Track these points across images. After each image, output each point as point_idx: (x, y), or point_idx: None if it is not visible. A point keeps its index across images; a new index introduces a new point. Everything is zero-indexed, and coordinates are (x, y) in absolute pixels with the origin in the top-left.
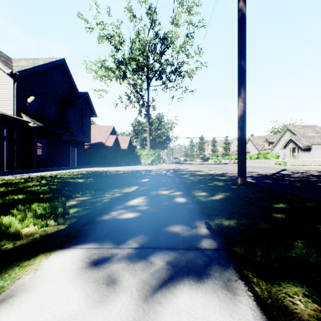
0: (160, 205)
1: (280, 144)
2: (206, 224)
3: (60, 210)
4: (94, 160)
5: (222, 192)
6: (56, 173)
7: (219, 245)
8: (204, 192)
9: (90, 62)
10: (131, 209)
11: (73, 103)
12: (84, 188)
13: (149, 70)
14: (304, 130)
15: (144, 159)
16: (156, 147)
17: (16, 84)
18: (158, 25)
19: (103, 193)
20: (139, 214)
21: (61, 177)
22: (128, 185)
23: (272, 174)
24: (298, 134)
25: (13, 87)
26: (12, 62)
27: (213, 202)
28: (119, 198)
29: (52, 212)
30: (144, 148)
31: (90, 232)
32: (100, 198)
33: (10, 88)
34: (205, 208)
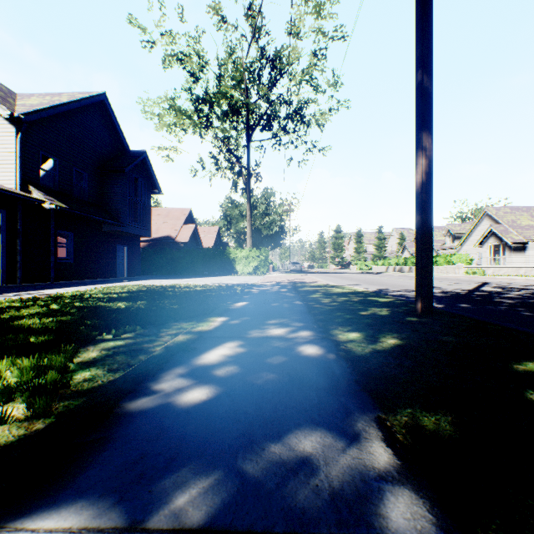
0: (267, 366)
1: (472, 240)
2: (382, 429)
3: (52, 376)
4: (156, 267)
5: (392, 332)
6: (86, 290)
7: (440, 517)
8: (356, 331)
9: (149, 100)
10: (203, 376)
11: (121, 169)
12: (123, 321)
13: (250, 113)
14: (514, 215)
15: (242, 265)
16: (262, 245)
17: (21, 136)
18: (265, 36)
19: (158, 332)
20: (219, 393)
21: (90, 298)
22: (208, 315)
23: (469, 292)
24: (504, 223)
25: (15, 140)
26: (16, 99)
27: (381, 357)
28: (183, 347)
29: (31, 383)
30: (241, 246)
31: (85, 457)
32: (149, 344)
33: (9, 142)
34: (368, 376)
